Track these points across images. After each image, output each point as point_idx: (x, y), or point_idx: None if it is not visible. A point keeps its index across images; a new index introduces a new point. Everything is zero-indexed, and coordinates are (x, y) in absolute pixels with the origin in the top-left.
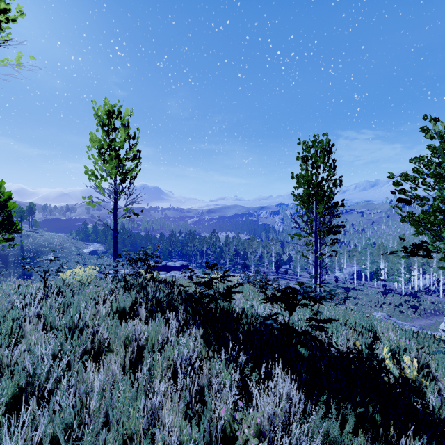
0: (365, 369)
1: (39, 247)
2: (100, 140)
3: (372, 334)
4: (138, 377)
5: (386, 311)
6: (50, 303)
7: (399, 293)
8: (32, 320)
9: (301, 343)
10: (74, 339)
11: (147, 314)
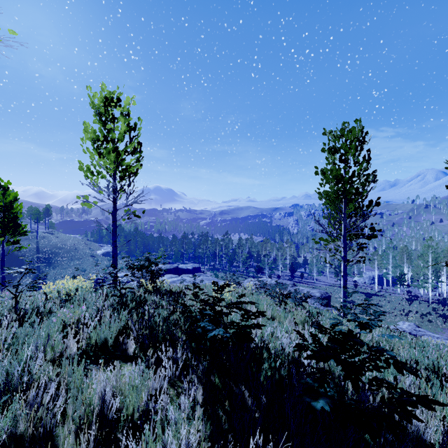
0: None
1: (54, 249)
2: (95, 130)
3: None
4: None
5: (413, 321)
6: (4, 335)
7: (425, 300)
8: None
9: (369, 432)
10: None
11: (136, 348)
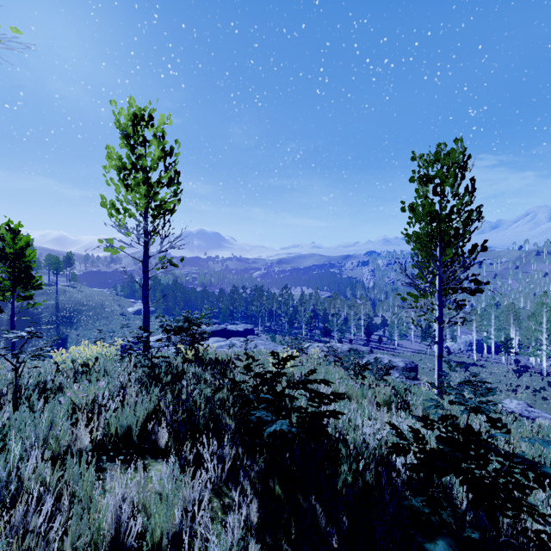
0: None
1: (76, 305)
2: (121, 156)
3: None
4: None
5: (522, 398)
6: None
7: (538, 371)
8: None
9: None
10: None
11: (169, 439)
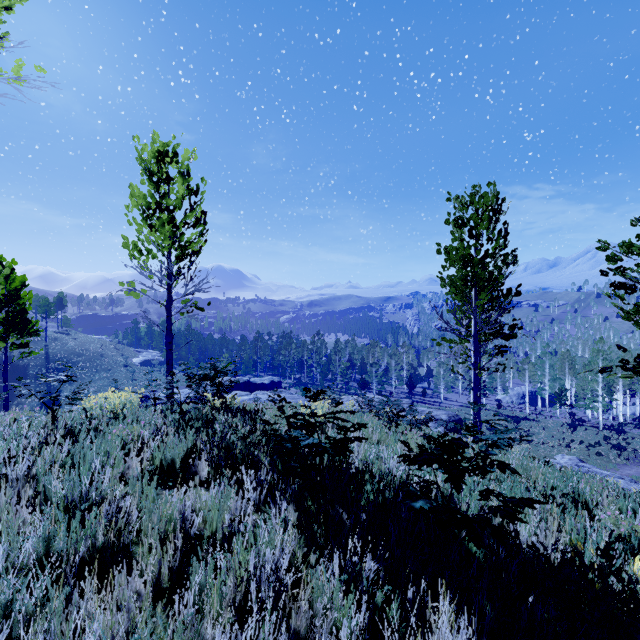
0: (594, 592)
1: (71, 356)
2: (145, 195)
3: (585, 511)
4: (177, 612)
5: (575, 454)
6: (52, 453)
7: (594, 425)
8: (17, 485)
9: (474, 540)
10: (74, 528)
11: (210, 471)
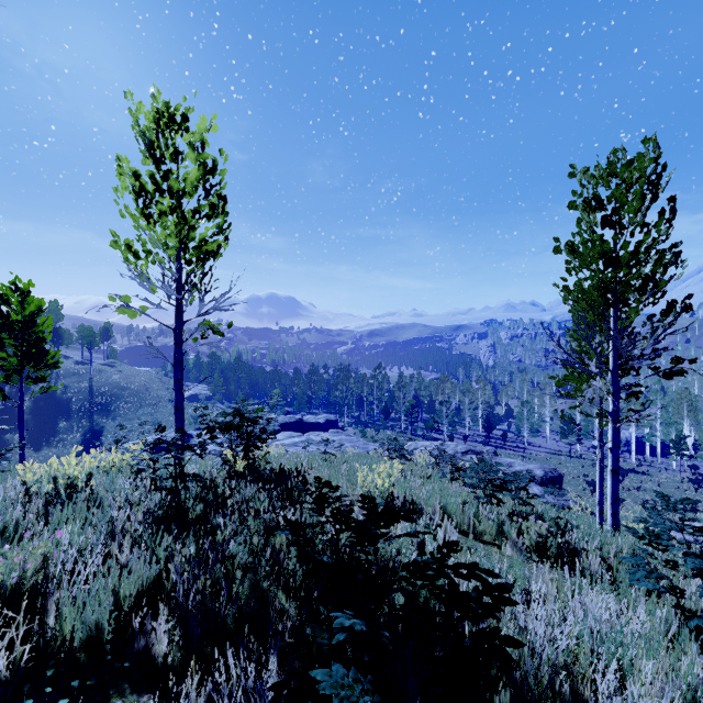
0: None
1: (115, 389)
2: (138, 171)
3: None
4: None
5: None
6: None
7: None
8: None
9: None
10: None
11: (170, 649)
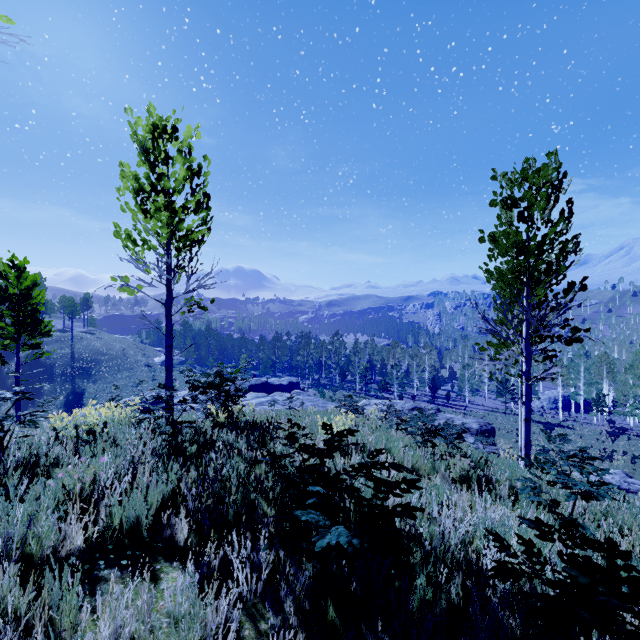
0: None
1: (95, 355)
2: (137, 175)
3: None
4: None
5: (619, 466)
6: None
7: (637, 434)
8: None
9: None
10: None
11: (189, 535)
